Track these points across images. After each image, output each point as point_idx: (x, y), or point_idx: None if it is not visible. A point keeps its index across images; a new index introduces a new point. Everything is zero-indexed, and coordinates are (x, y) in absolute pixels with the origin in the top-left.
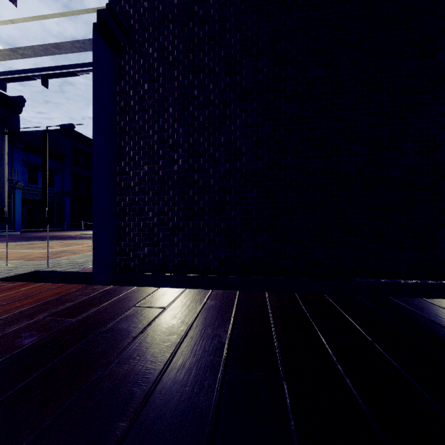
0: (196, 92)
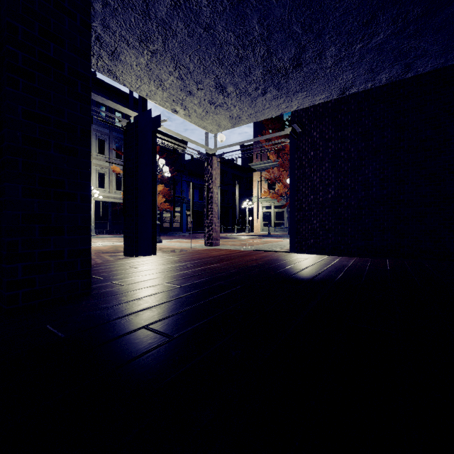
0: (342, 154)
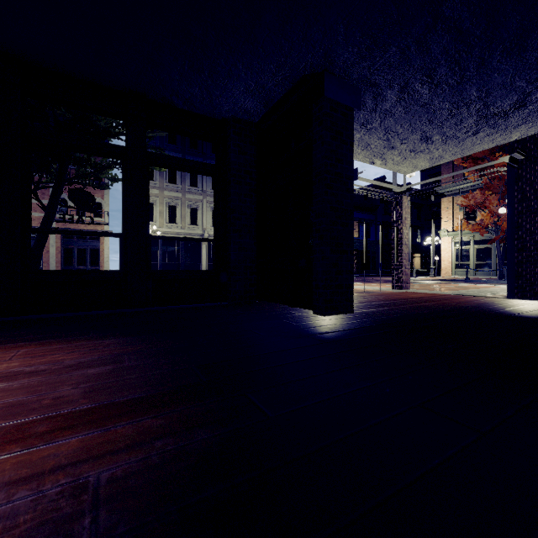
0: None
